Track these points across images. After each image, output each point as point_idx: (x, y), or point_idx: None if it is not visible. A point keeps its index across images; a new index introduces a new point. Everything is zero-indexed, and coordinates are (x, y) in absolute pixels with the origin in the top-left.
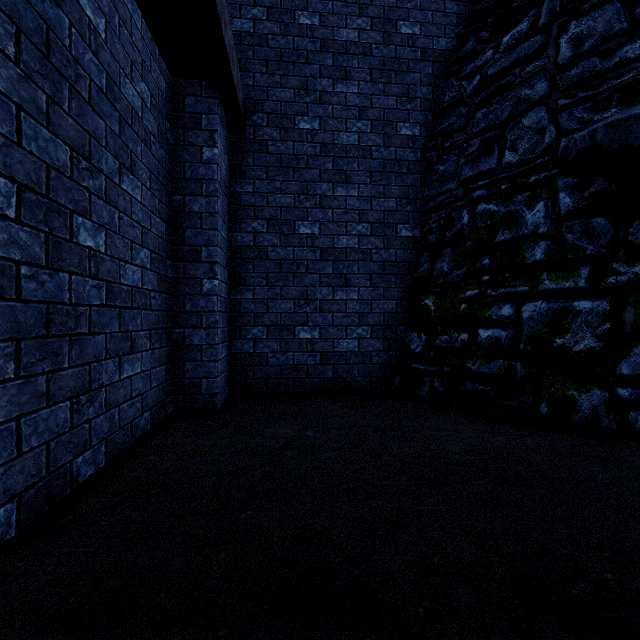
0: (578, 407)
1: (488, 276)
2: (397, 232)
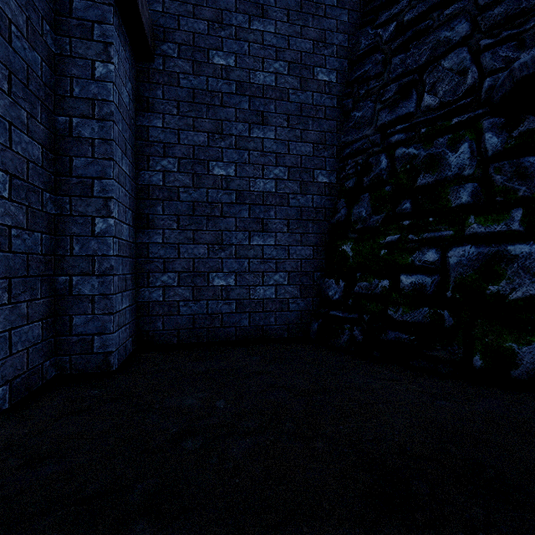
0: (518, 361)
1: (409, 221)
2: (314, 177)
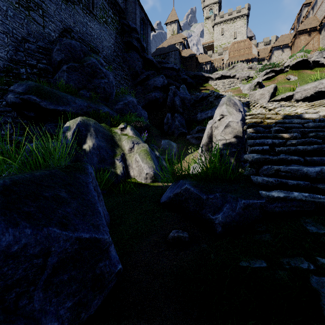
0: None
1: None
2: None
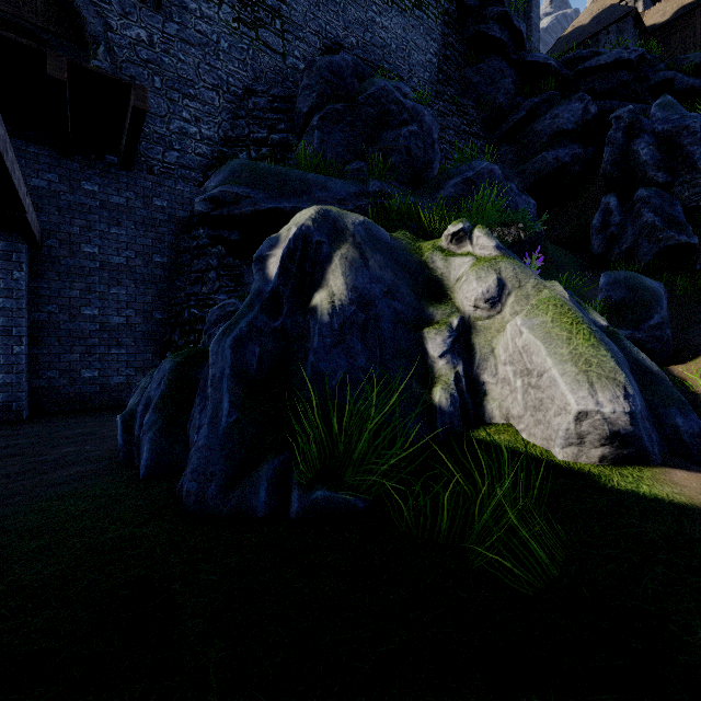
0: None
1: (193, 345)
2: (153, 315)
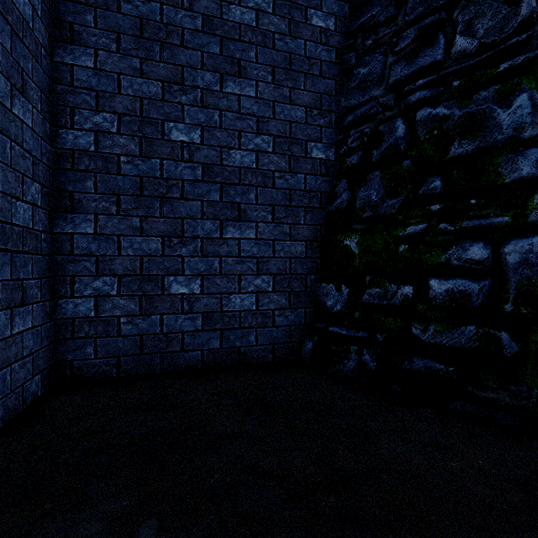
0: None
1: (440, 204)
2: (307, 151)
